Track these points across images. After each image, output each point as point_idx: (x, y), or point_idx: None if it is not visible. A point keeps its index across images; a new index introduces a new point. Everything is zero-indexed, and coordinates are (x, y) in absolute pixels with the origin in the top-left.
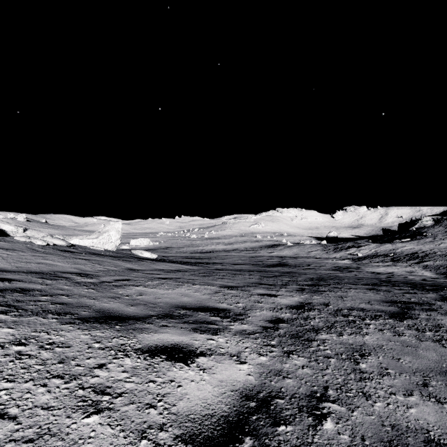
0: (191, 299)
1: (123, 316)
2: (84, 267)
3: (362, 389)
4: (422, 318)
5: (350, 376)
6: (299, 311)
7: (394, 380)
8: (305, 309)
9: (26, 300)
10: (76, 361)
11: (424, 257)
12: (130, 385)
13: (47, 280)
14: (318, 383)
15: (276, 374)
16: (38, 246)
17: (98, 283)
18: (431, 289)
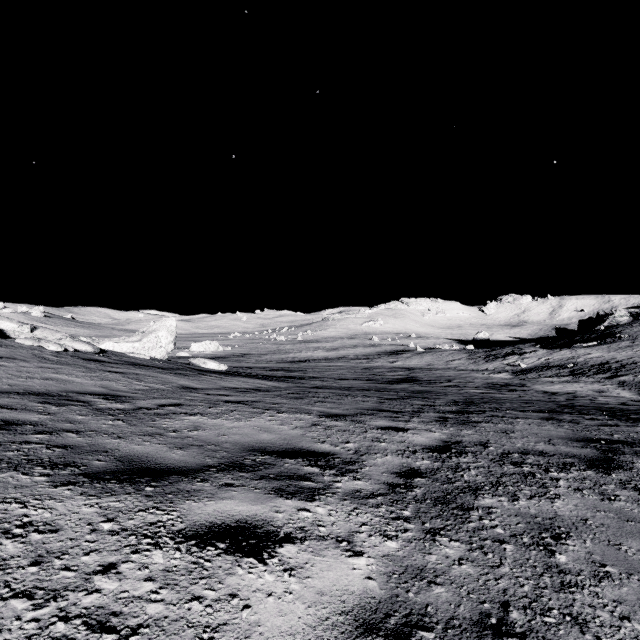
0: (273, 437)
1: (163, 467)
2: (114, 384)
3: (570, 608)
4: (639, 469)
5: (544, 579)
6: (443, 455)
7: (621, 588)
8: (452, 452)
9: (6, 442)
10: (64, 560)
11: (619, 369)
12: (156, 607)
13: (51, 406)
14: (490, 596)
15: (416, 576)
16: (50, 353)
17: (132, 411)
18: (639, 419)
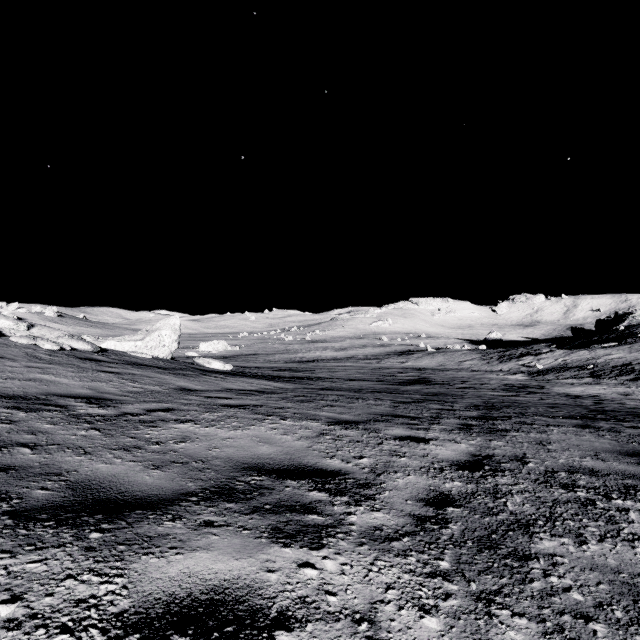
0: (274, 450)
1: (126, 497)
2: (105, 385)
3: None
4: None
5: None
6: (475, 474)
7: None
8: (486, 469)
9: None
10: None
11: None
12: None
13: (20, 412)
14: None
15: None
16: (44, 352)
17: (114, 417)
18: None
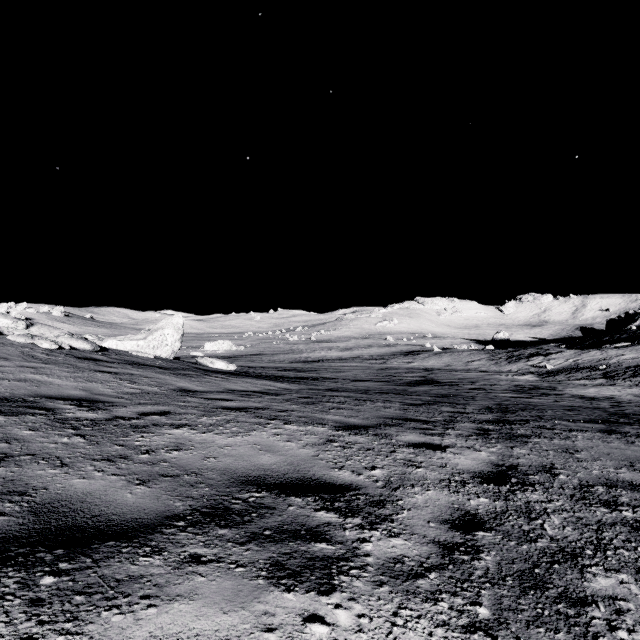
0: (276, 460)
1: (98, 523)
2: (100, 386)
3: None
4: None
5: None
6: (502, 488)
7: None
8: (513, 482)
9: None
10: None
11: None
12: None
13: None
14: None
15: None
16: (41, 351)
17: (104, 422)
18: None
